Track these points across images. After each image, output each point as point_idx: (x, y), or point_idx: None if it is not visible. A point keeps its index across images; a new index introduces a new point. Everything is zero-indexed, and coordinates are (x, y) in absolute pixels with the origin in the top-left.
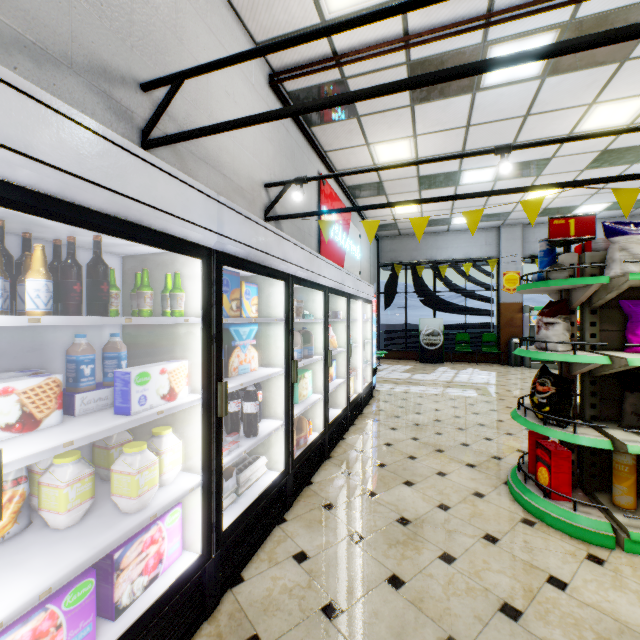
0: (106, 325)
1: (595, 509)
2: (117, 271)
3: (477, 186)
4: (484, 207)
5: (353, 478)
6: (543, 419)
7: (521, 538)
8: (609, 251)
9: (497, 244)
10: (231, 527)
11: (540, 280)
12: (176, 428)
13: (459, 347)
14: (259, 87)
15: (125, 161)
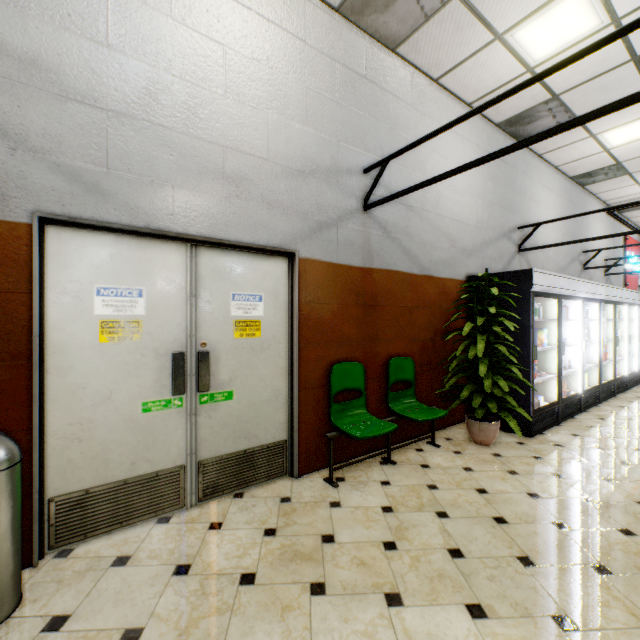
0: None
1: None
2: None
3: None
4: None
5: None
6: None
7: None
8: None
9: None
10: (629, 374)
11: None
12: None
13: None
14: (602, 218)
15: (622, 292)
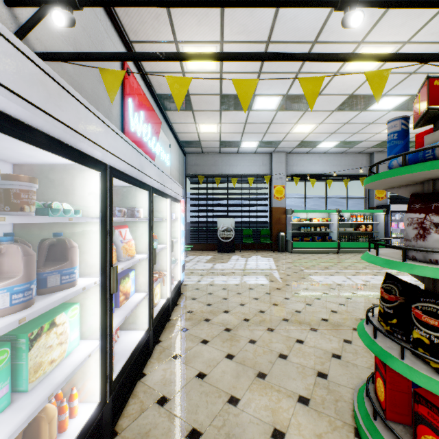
0: None
1: None
2: None
3: (264, 113)
4: (265, 134)
5: None
6: None
7: None
8: None
9: (270, 165)
10: None
11: (418, 163)
12: None
13: (245, 239)
14: None
15: None
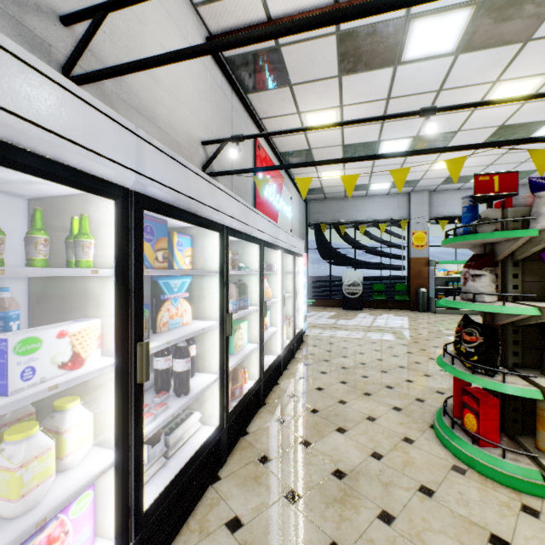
0: (5, 278)
1: (522, 455)
2: (21, 216)
3: None
4: None
5: (287, 426)
6: (472, 368)
7: (455, 489)
8: (535, 205)
9: (407, 207)
10: (155, 503)
11: (466, 234)
12: (89, 396)
13: (376, 296)
14: None
15: None
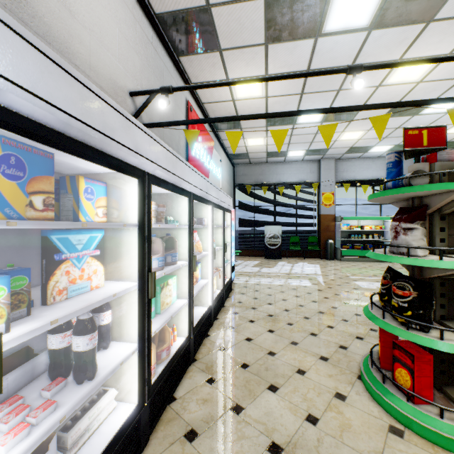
0: None
1: None
2: None
3: (308, 126)
4: (311, 143)
5: (218, 387)
6: (406, 323)
7: None
8: None
9: (318, 172)
10: None
11: (396, 187)
12: None
13: (292, 246)
14: None
15: None
